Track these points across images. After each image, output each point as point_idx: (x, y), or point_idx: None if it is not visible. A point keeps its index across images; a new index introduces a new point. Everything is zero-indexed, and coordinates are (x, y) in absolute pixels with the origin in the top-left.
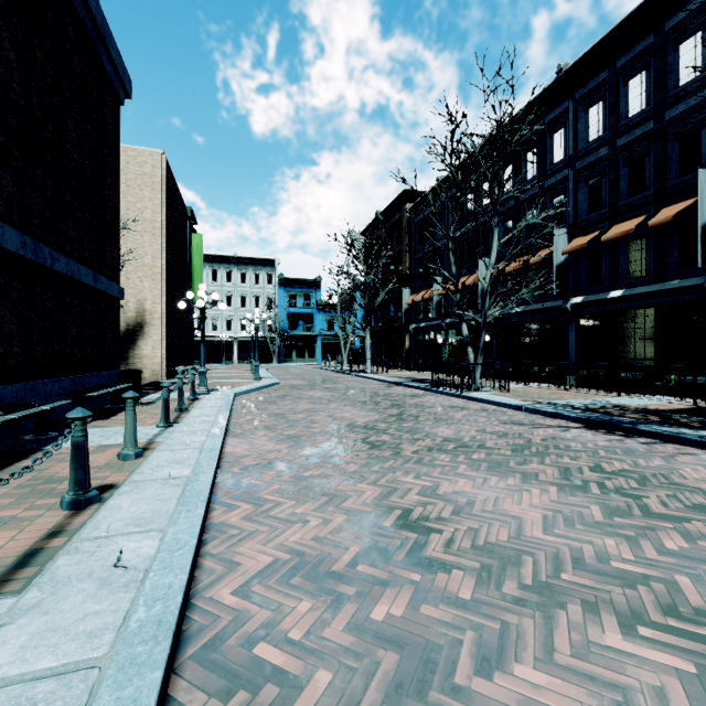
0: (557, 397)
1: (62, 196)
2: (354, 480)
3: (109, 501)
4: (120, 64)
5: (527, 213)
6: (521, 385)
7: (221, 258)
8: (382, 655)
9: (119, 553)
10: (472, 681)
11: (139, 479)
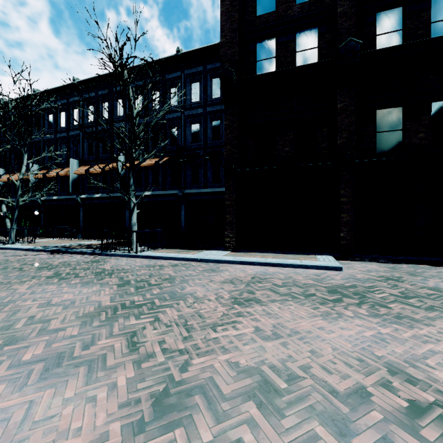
0: (59, 243)
1: None
2: None
3: None
4: None
5: (61, 145)
6: (51, 239)
7: None
8: None
9: None
10: None
11: None
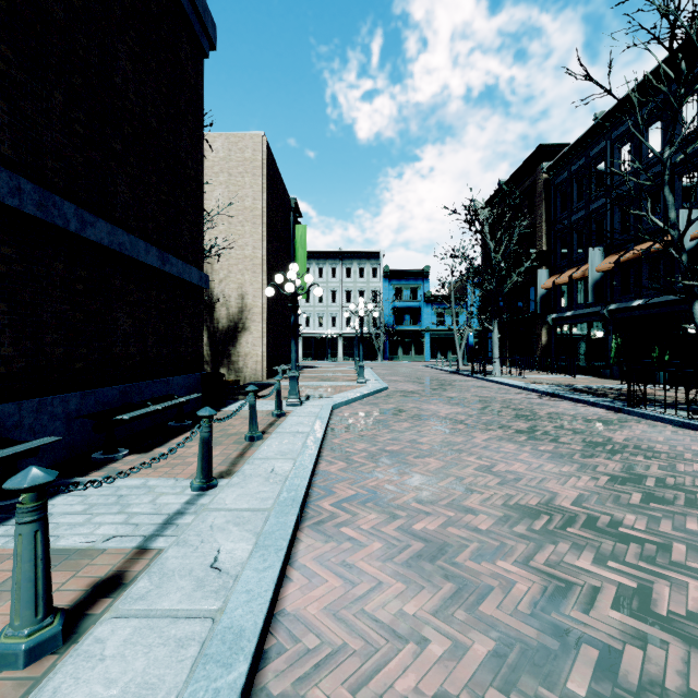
0: None
1: (106, 142)
2: None
3: None
4: None
5: None
6: None
7: (326, 254)
8: None
9: None
10: None
11: None
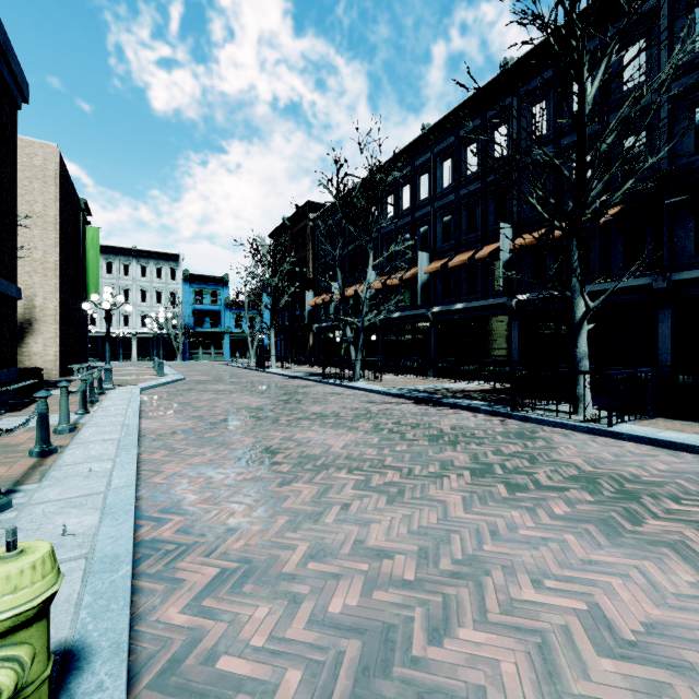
0: (412, 384)
1: None
2: (240, 436)
3: (65, 452)
4: (20, 73)
5: (404, 236)
6: (395, 376)
7: (117, 250)
8: (237, 487)
9: (89, 468)
10: (274, 489)
11: (81, 441)
